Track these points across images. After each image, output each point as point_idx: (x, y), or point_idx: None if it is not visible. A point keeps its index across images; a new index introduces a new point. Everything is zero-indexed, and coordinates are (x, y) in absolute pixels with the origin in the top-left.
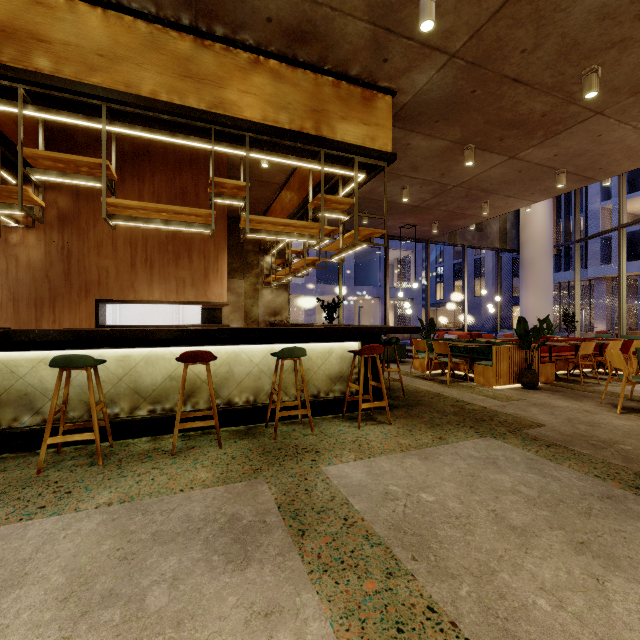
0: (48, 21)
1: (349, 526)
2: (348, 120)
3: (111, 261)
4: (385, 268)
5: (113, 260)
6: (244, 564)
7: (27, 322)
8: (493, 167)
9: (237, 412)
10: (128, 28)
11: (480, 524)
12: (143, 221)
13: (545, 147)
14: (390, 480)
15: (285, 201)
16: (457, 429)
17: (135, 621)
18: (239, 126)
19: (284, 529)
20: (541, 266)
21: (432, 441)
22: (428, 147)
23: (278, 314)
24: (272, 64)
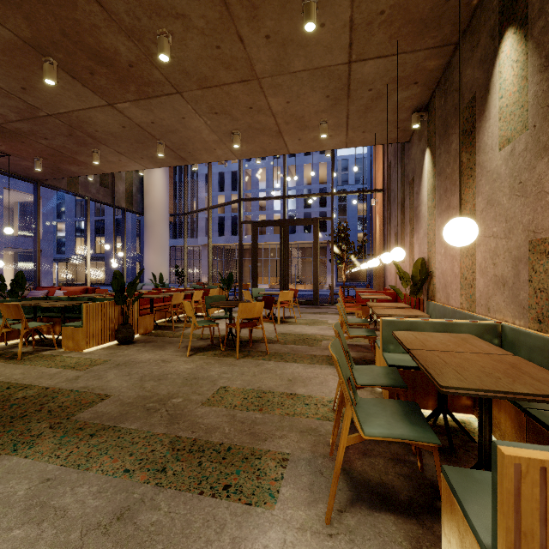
0: None
1: None
2: None
3: None
4: None
5: None
6: None
7: None
8: (93, 108)
9: None
10: None
11: None
12: None
13: (142, 108)
14: None
15: None
16: None
17: None
18: None
19: None
20: (160, 229)
21: None
22: None
23: None
24: None
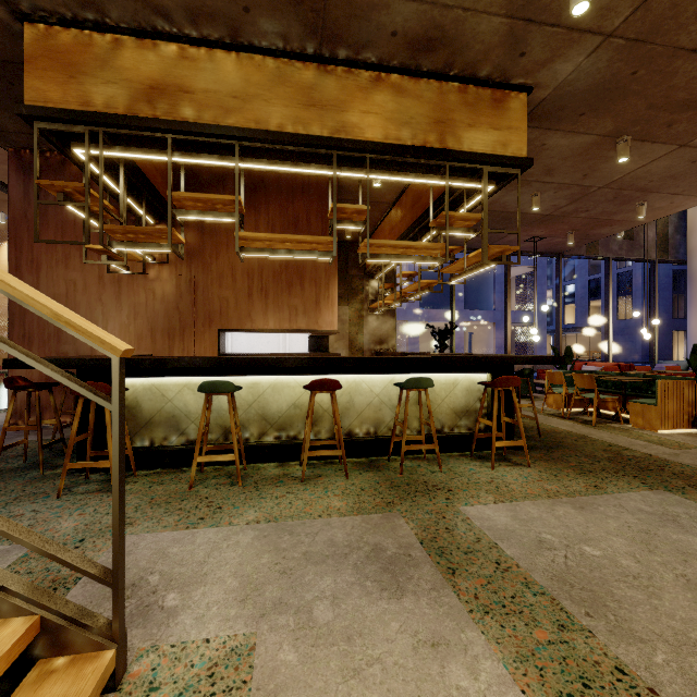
0: (192, 73)
1: (503, 571)
2: (476, 127)
3: (231, 292)
4: (506, 289)
5: (232, 291)
6: (398, 593)
7: (162, 350)
8: (655, 160)
9: (358, 443)
10: (258, 67)
11: (667, 588)
12: (269, 252)
13: None
14: (541, 528)
15: (395, 221)
16: (616, 478)
17: (308, 629)
18: (361, 148)
19: (432, 565)
20: None
21: (586, 489)
22: (568, 145)
23: (384, 342)
24: (394, 79)
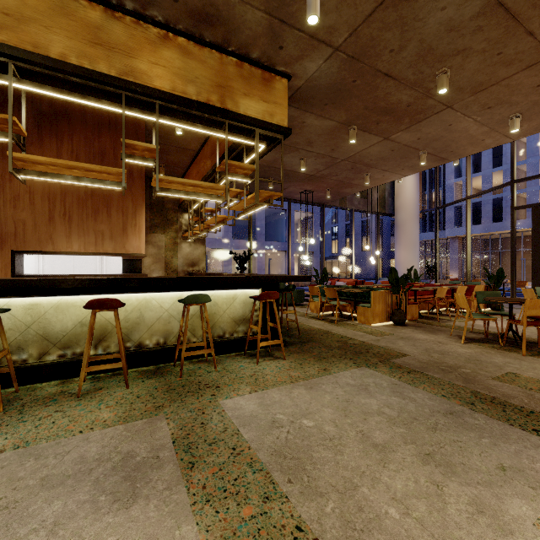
0: None
1: (236, 455)
2: (250, 97)
3: (28, 214)
4: (288, 226)
5: (30, 213)
6: (130, 502)
7: None
8: (372, 146)
9: (147, 353)
10: None
11: (349, 444)
12: (53, 176)
13: (411, 132)
14: (278, 409)
15: (200, 166)
16: (339, 361)
17: None
18: (149, 94)
19: (175, 463)
20: (410, 227)
21: (318, 372)
22: (320, 126)
23: (196, 265)
24: (181, 41)
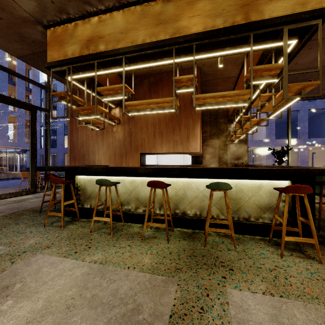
0: (103, 28)
1: None
2: None
3: (146, 135)
4: None
5: (146, 134)
6: None
7: (118, 163)
8: None
9: (188, 220)
10: (132, 13)
11: None
12: (142, 111)
13: None
14: None
15: (239, 86)
16: None
17: None
18: (188, 40)
19: None
20: None
21: None
22: None
23: (240, 159)
24: None
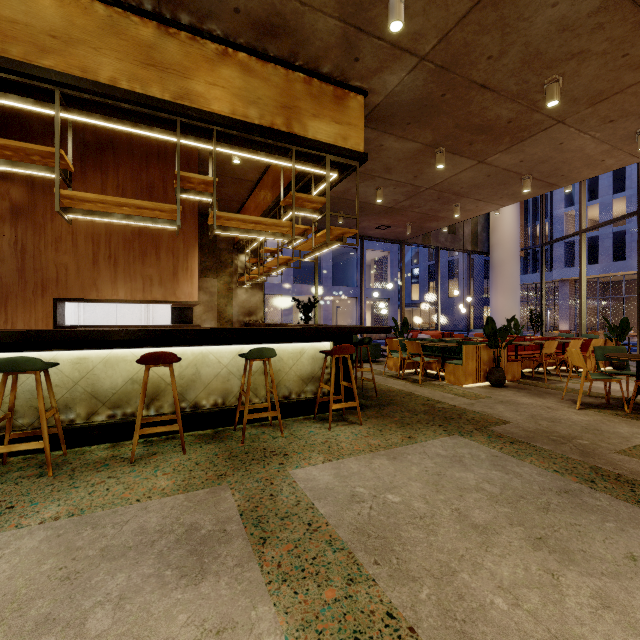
0: None
1: (313, 531)
2: (320, 118)
3: (71, 257)
4: (361, 268)
5: (73, 256)
6: (199, 578)
7: None
8: (463, 171)
9: (204, 415)
10: (84, 9)
11: (443, 524)
12: (102, 215)
13: (512, 153)
14: (357, 482)
15: (259, 199)
16: (426, 428)
17: None
18: (206, 119)
19: (245, 538)
20: (509, 268)
21: (401, 441)
22: (401, 149)
23: (253, 314)
24: (241, 57)
